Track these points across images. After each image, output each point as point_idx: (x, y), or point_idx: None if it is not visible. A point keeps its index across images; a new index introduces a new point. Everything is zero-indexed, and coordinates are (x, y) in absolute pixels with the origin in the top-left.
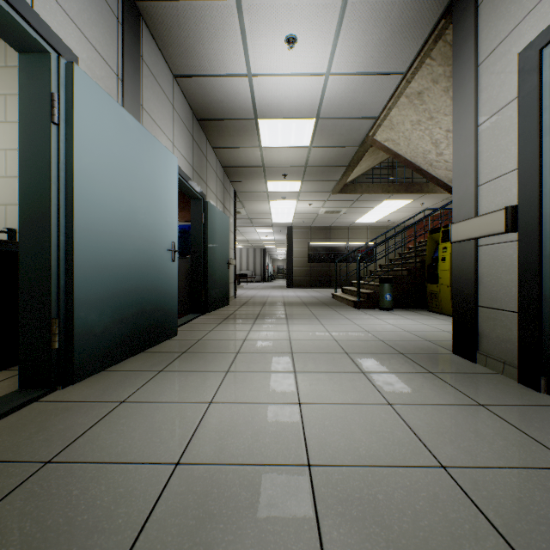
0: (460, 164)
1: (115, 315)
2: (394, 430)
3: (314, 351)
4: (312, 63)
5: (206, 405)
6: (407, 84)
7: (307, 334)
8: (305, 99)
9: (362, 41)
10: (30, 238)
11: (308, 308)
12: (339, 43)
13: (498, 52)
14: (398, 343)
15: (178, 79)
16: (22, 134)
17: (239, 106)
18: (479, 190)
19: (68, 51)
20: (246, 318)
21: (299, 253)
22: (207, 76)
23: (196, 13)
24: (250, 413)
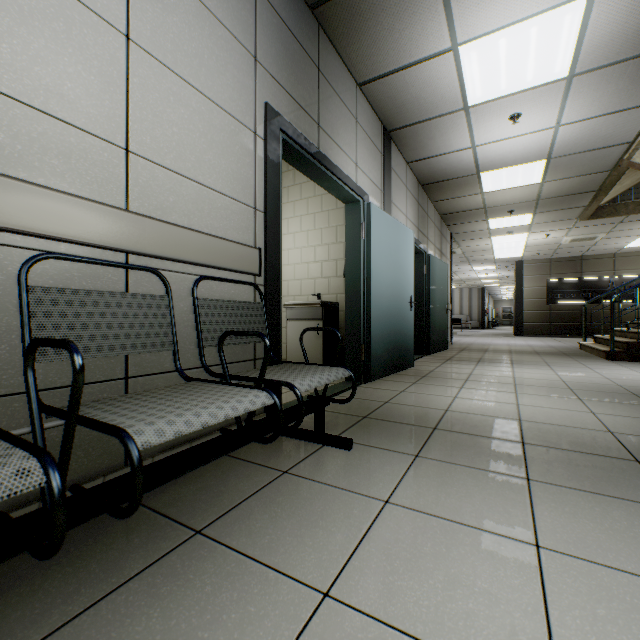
0: None
1: (384, 346)
2: (585, 420)
3: (536, 385)
4: (538, 124)
5: (452, 397)
6: None
7: (532, 375)
8: (532, 148)
9: (594, 96)
10: (350, 301)
11: (540, 357)
12: (567, 104)
13: None
14: (638, 388)
15: (409, 164)
16: (346, 246)
17: (461, 169)
18: None
19: (366, 195)
20: (467, 360)
21: (532, 293)
22: (434, 156)
23: (431, 126)
24: (482, 403)
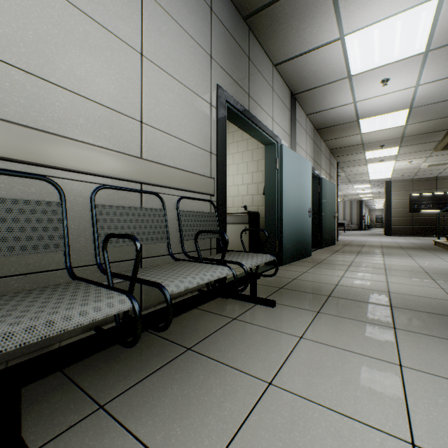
0: None
1: (291, 241)
2: (436, 293)
3: (400, 270)
4: (402, 85)
5: (340, 277)
6: None
7: (398, 263)
8: (398, 102)
9: (444, 64)
10: (268, 211)
11: (404, 250)
12: (424, 70)
13: None
14: None
15: (308, 116)
16: (265, 174)
17: (345, 117)
18: None
19: (279, 139)
20: (350, 252)
21: (398, 204)
22: (326, 109)
23: (324, 89)
24: (361, 281)
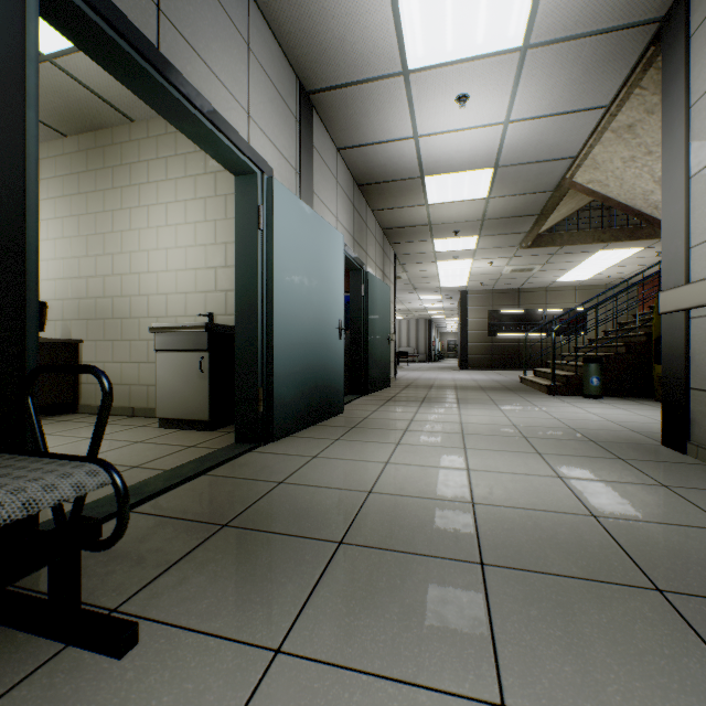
0: (668, 222)
1: (298, 388)
2: (556, 492)
3: (487, 434)
4: (487, 114)
5: (383, 464)
6: (612, 118)
7: (481, 419)
8: (480, 150)
9: (547, 85)
10: (243, 323)
11: (486, 393)
12: (519, 91)
13: None
14: (592, 432)
15: (341, 151)
16: (237, 240)
17: (403, 167)
18: (690, 253)
19: (267, 167)
20: (410, 401)
21: (476, 325)
22: (371, 144)
23: (363, 93)
24: (422, 472)
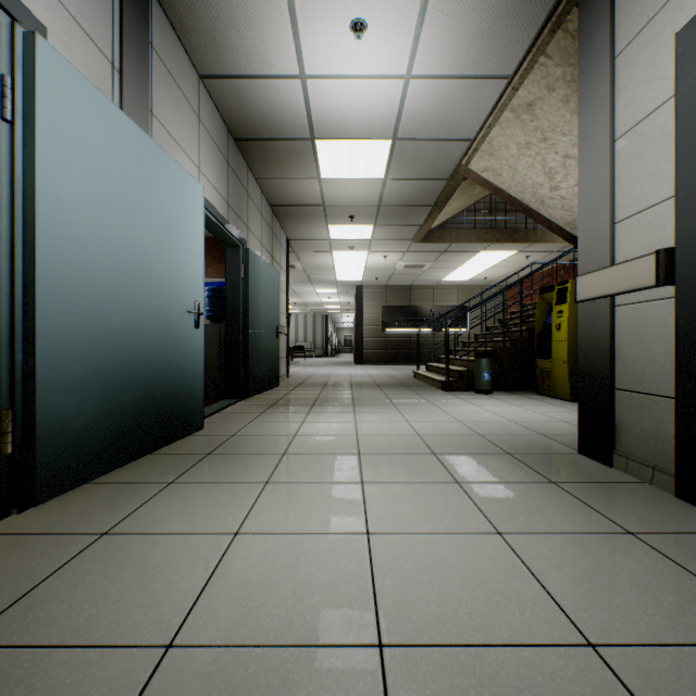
0: (588, 194)
1: (106, 403)
2: (508, 577)
3: (389, 452)
4: (387, 60)
5: (229, 537)
6: (514, 93)
7: (380, 427)
8: (378, 112)
9: (454, 30)
10: None
11: (383, 391)
12: (424, 32)
13: (645, 36)
14: (503, 438)
15: (206, 81)
16: None
17: (290, 122)
18: (616, 229)
19: (29, 16)
20: (299, 404)
21: (371, 320)
22: (245, 77)
23: None
24: (294, 551)
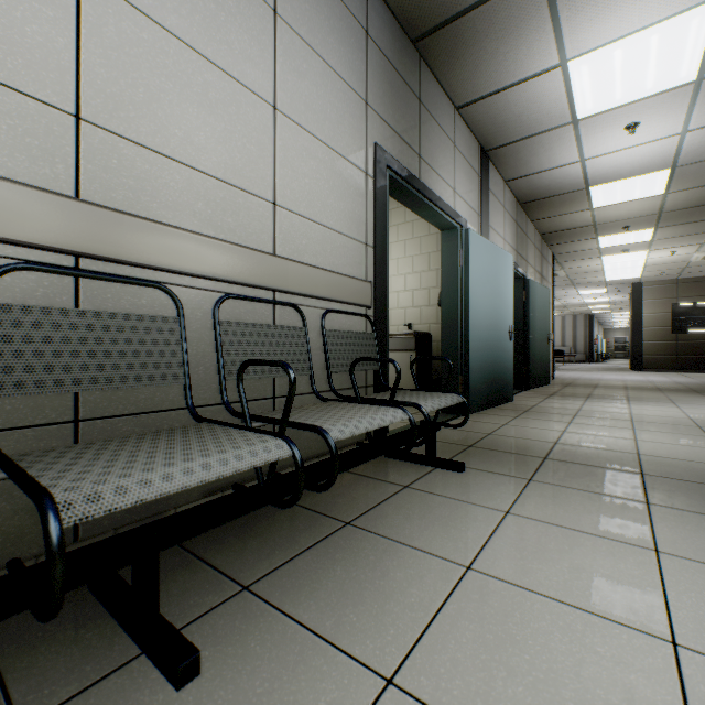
0: None
1: (483, 378)
2: None
3: (657, 422)
4: (659, 131)
5: (561, 432)
6: None
7: (652, 412)
8: (653, 158)
9: None
10: (447, 331)
11: (663, 394)
12: (696, 108)
13: None
14: None
15: (508, 182)
16: (443, 275)
17: (567, 184)
18: None
19: (463, 221)
20: (574, 396)
21: (653, 321)
22: (536, 173)
23: (534, 142)
24: (594, 438)
